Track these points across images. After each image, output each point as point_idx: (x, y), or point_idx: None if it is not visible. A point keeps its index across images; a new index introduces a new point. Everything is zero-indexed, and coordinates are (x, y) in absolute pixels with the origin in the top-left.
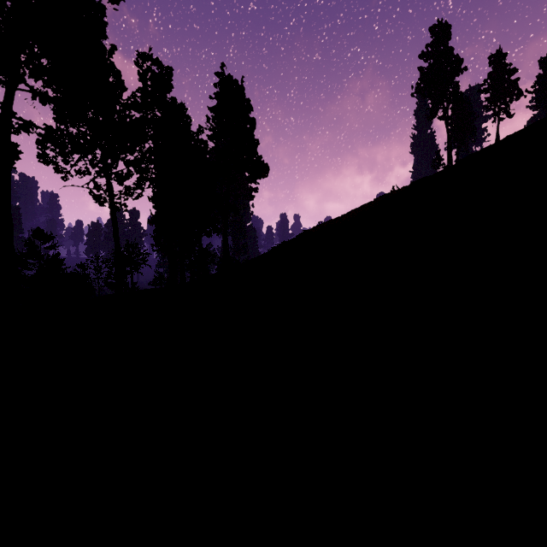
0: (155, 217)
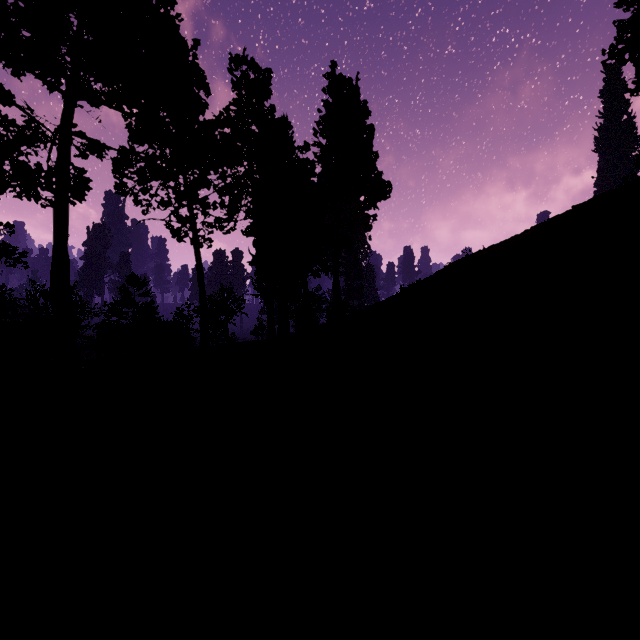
0: (253, 256)
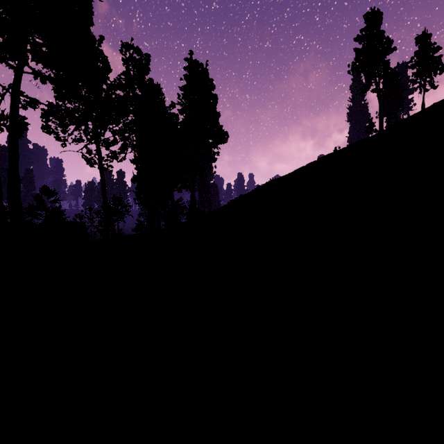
0: (136, 176)
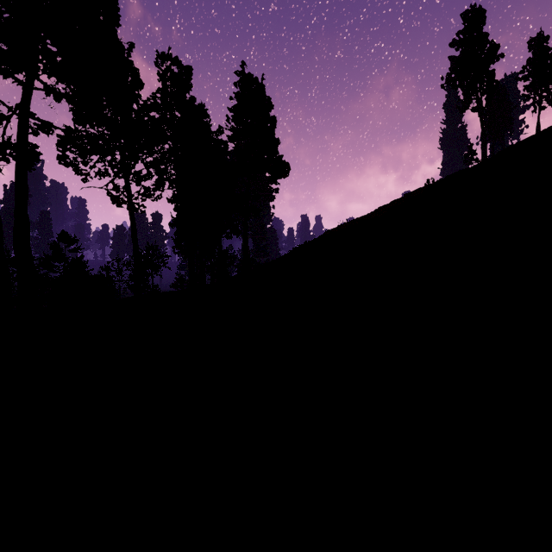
0: (176, 219)
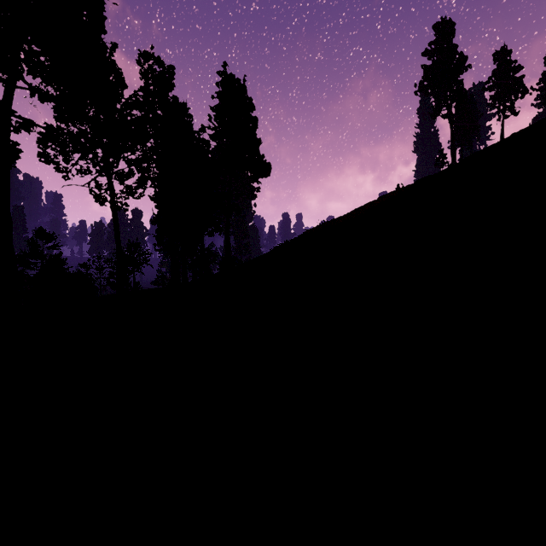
0: (157, 217)
